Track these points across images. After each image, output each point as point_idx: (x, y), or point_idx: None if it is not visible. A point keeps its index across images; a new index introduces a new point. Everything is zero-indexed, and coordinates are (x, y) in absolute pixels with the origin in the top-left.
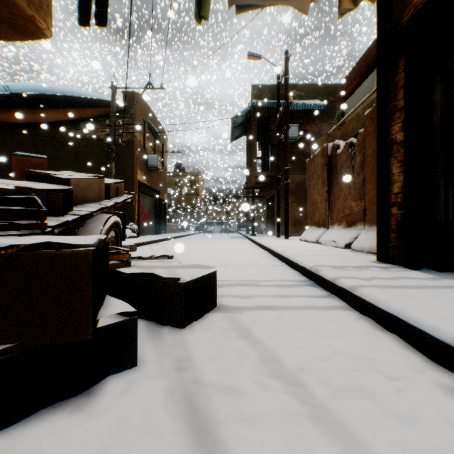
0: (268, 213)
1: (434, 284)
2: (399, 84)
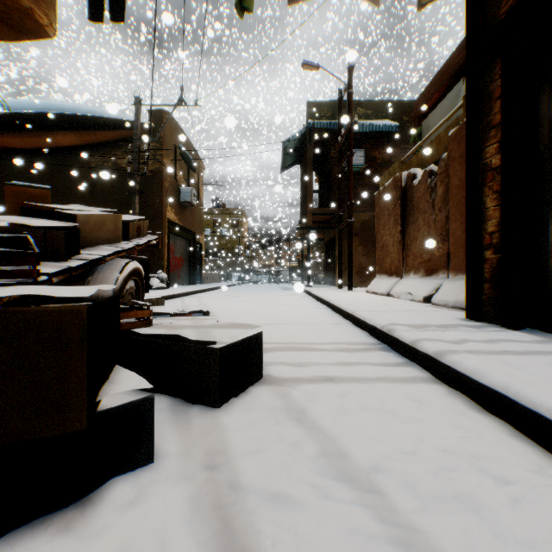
0: (327, 258)
1: (544, 349)
2: (495, 94)
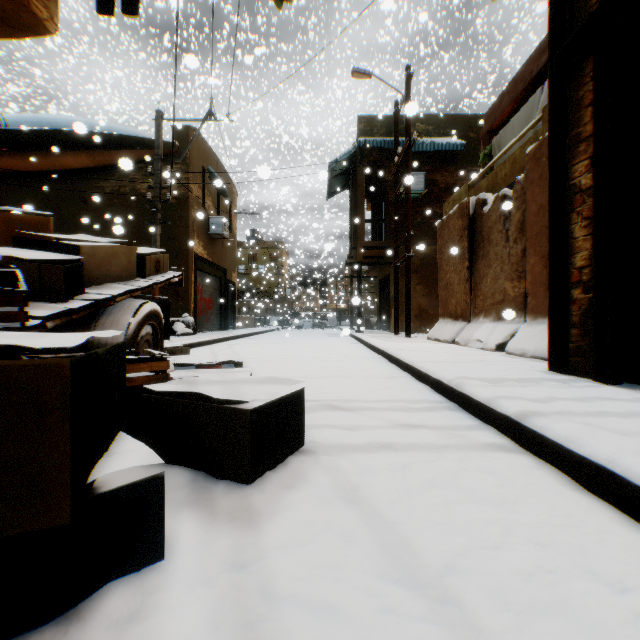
0: (381, 300)
1: None
2: (585, 101)
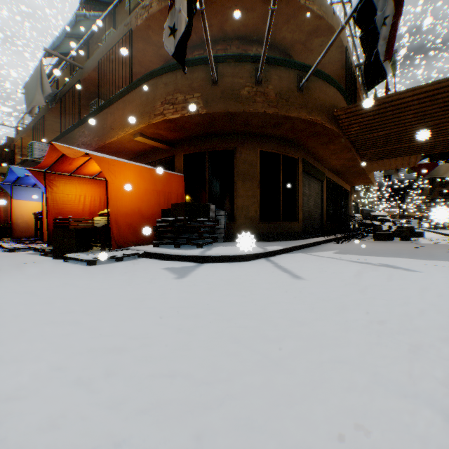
0: None
1: None
2: None
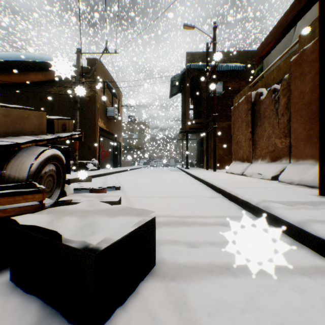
0: (198, 151)
1: None
2: None
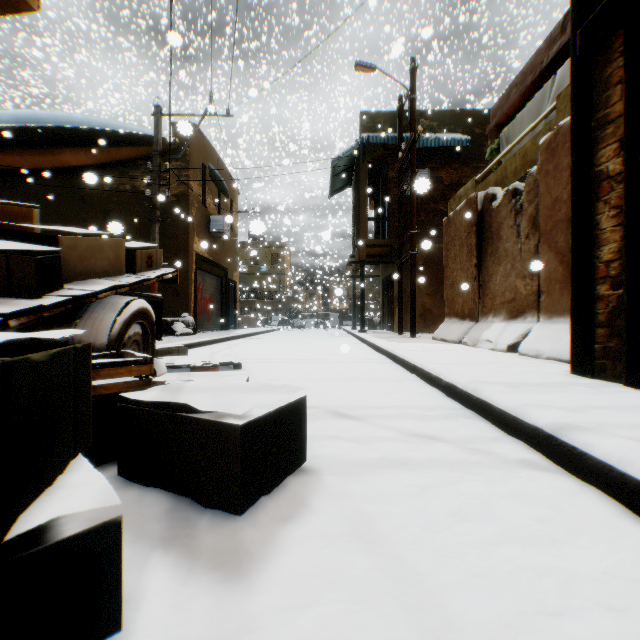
0: (384, 299)
1: None
2: (614, 79)
